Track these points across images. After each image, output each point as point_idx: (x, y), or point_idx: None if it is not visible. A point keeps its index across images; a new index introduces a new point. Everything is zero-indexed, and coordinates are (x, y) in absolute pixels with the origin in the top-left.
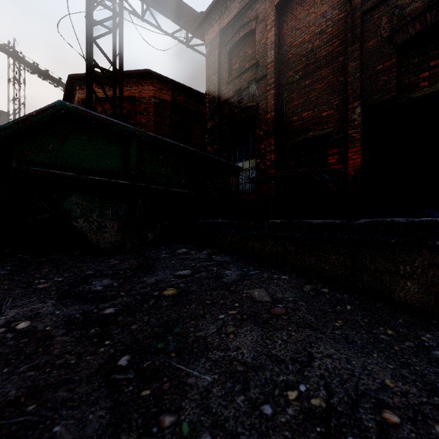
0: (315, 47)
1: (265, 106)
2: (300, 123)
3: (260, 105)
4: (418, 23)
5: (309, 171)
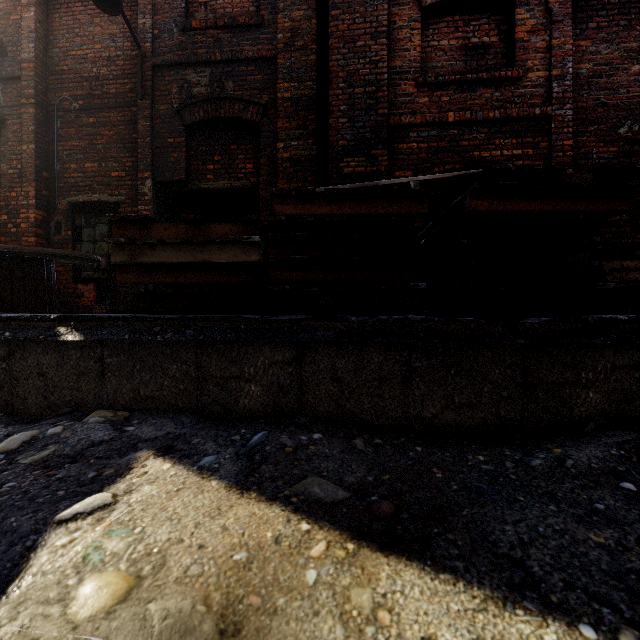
0: (103, 76)
1: (19, 129)
2: (82, 175)
3: (9, 124)
4: (203, 110)
5: (12, 248)
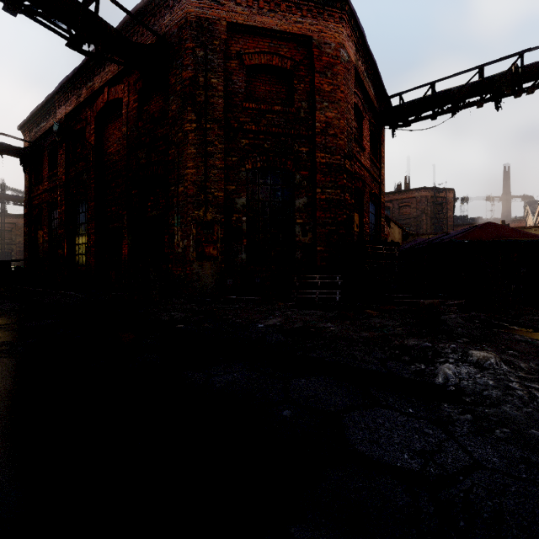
0: None
1: None
2: None
3: None
4: None
5: None
